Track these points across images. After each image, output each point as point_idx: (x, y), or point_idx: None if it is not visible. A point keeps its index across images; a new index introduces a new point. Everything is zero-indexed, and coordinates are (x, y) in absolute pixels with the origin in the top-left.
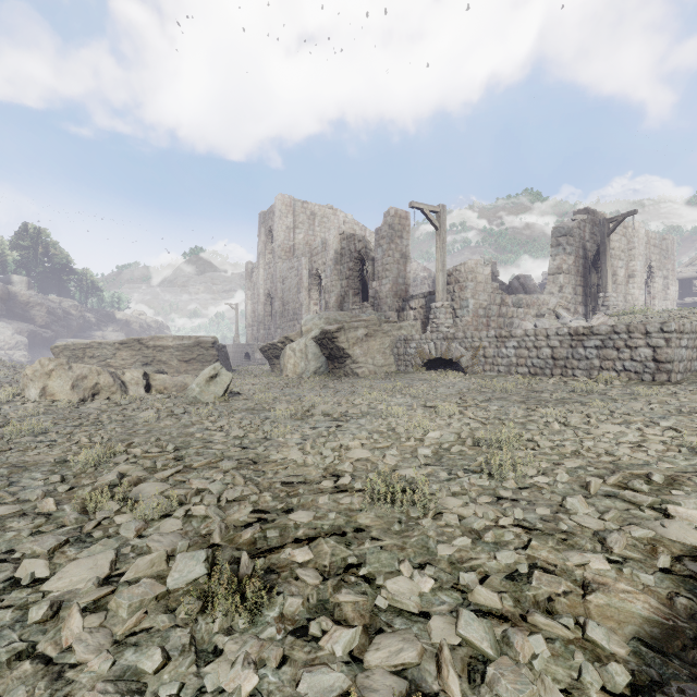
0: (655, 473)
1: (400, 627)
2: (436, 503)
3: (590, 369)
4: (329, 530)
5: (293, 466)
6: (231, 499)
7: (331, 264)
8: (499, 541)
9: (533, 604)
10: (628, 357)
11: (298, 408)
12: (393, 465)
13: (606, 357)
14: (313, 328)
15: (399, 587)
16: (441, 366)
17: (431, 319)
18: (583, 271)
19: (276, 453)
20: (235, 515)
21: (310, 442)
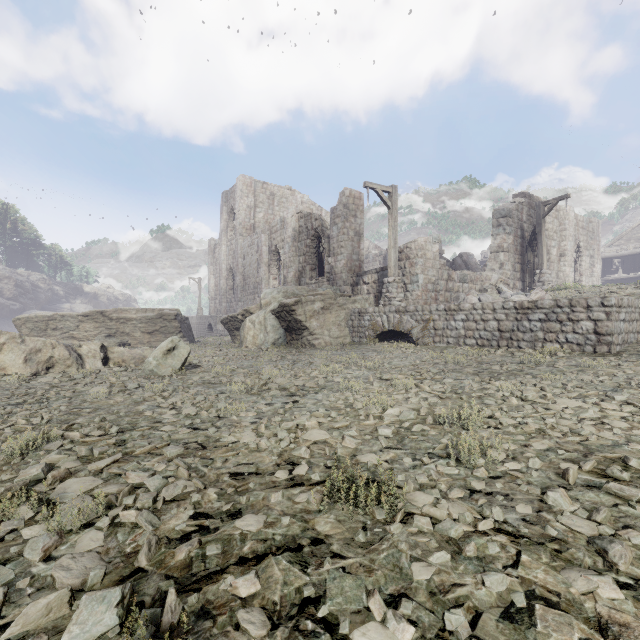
0: (632, 457)
1: None
2: (403, 500)
3: (535, 341)
4: (281, 543)
5: (245, 452)
6: (170, 498)
7: (289, 241)
8: (483, 556)
9: None
10: (571, 330)
11: (255, 382)
12: (353, 449)
13: (549, 330)
14: (271, 301)
15: None
16: (393, 337)
17: (384, 293)
18: (520, 250)
19: (227, 435)
20: (172, 522)
21: (265, 421)
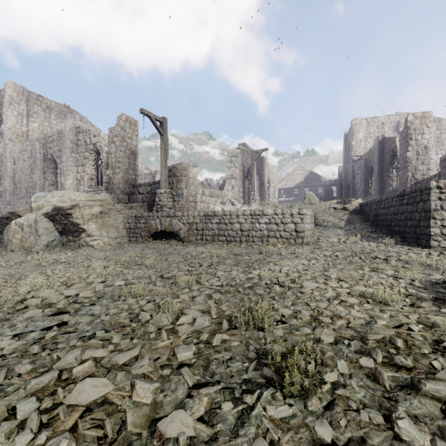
0: (397, 339)
1: None
2: None
3: (263, 237)
4: None
5: None
6: None
7: (67, 151)
8: None
9: None
10: (283, 229)
11: (8, 298)
12: (150, 405)
13: (271, 229)
14: (45, 204)
15: None
16: (164, 236)
17: (157, 201)
18: (243, 179)
19: None
20: None
21: (0, 380)
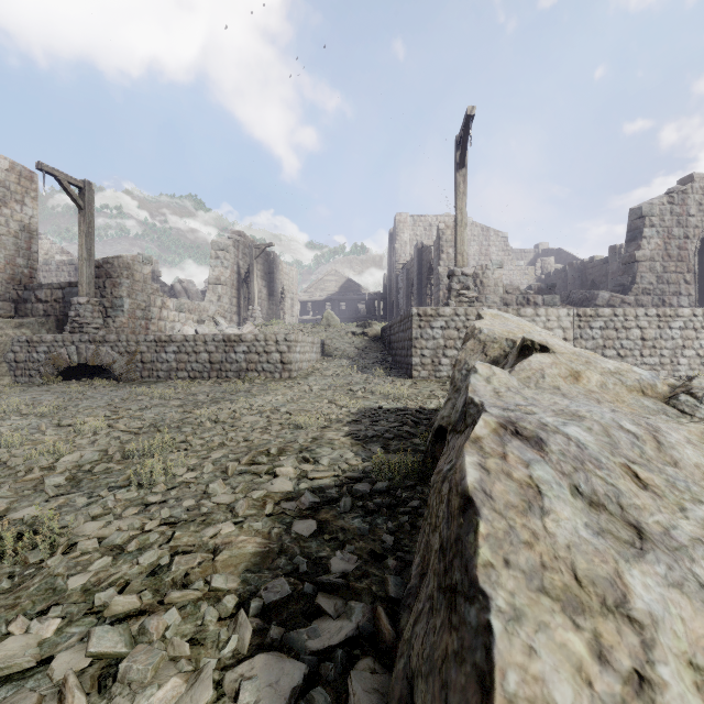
0: (272, 447)
1: (7, 696)
2: (69, 535)
3: (240, 371)
4: None
5: None
6: None
7: None
8: (144, 546)
9: (171, 587)
10: (266, 360)
11: None
12: (3, 510)
13: (251, 361)
14: None
15: (6, 652)
16: (87, 374)
17: (72, 317)
18: (237, 285)
19: None
20: None
21: None
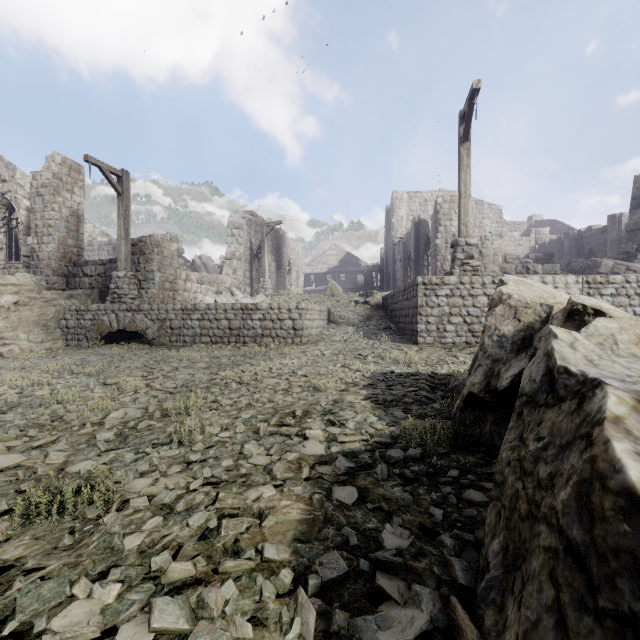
0: (298, 409)
1: None
2: (121, 492)
3: (256, 337)
4: None
5: None
6: None
7: None
8: (191, 506)
9: (223, 554)
10: (279, 327)
11: None
12: (61, 463)
13: (266, 327)
14: None
15: (72, 618)
16: (124, 339)
17: (113, 289)
18: (250, 260)
19: None
20: None
21: None
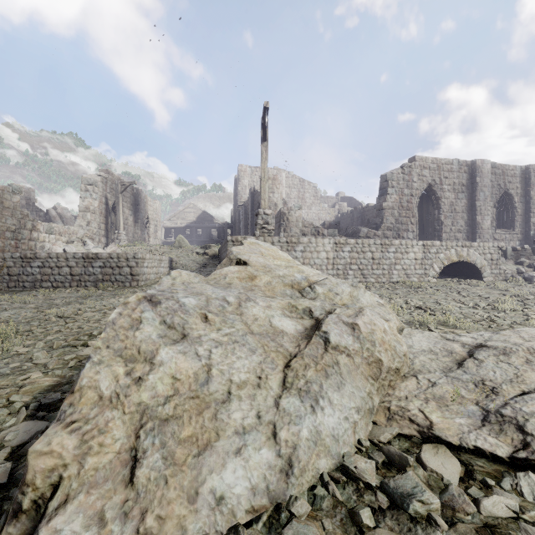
0: (95, 330)
1: None
2: None
3: (97, 281)
4: None
5: None
6: None
7: None
8: None
9: None
10: (118, 273)
11: None
12: None
13: (106, 273)
14: None
15: None
16: None
17: None
18: (105, 213)
19: None
20: None
21: None
